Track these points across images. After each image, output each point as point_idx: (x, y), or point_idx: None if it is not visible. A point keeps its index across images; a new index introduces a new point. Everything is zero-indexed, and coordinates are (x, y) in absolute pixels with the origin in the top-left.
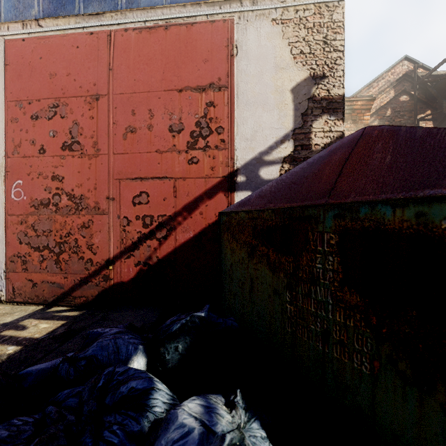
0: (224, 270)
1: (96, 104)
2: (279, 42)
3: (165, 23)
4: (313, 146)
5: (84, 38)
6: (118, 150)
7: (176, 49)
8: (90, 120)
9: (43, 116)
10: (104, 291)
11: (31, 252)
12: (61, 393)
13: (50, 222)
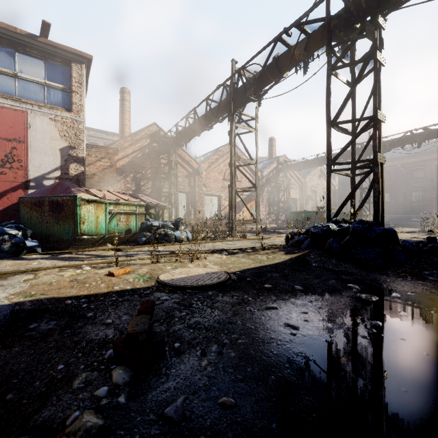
0: (21, 216)
1: None
2: (54, 129)
3: None
4: (70, 174)
5: None
6: None
7: None
8: None
9: None
10: None
11: None
12: None
13: None
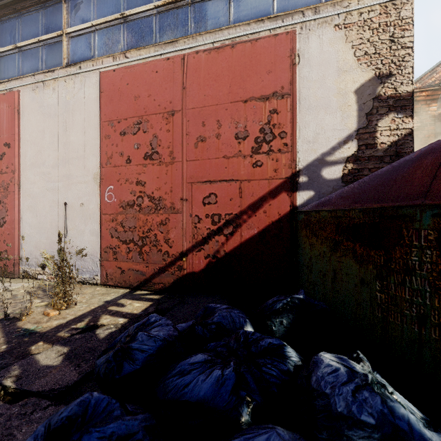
0: (302, 263)
1: (172, 119)
2: (342, 46)
3: (231, 42)
4: (379, 145)
5: (162, 64)
6: (190, 158)
7: (242, 64)
8: (167, 133)
9: (129, 132)
10: (178, 279)
11: (120, 245)
12: (209, 344)
13: (135, 220)
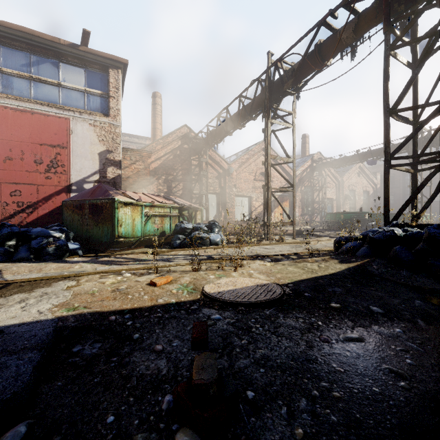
0: (64, 219)
1: None
2: (93, 134)
3: (31, 110)
4: (108, 177)
5: None
6: None
7: (38, 125)
8: None
9: None
10: None
11: None
12: None
13: None
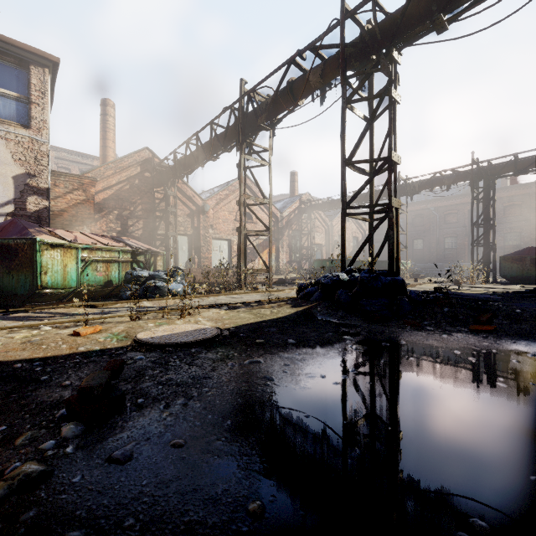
0: None
1: None
2: (4, 149)
3: None
4: (29, 210)
5: None
6: None
7: None
8: None
9: None
10: None
11: None
12: None
13: None
